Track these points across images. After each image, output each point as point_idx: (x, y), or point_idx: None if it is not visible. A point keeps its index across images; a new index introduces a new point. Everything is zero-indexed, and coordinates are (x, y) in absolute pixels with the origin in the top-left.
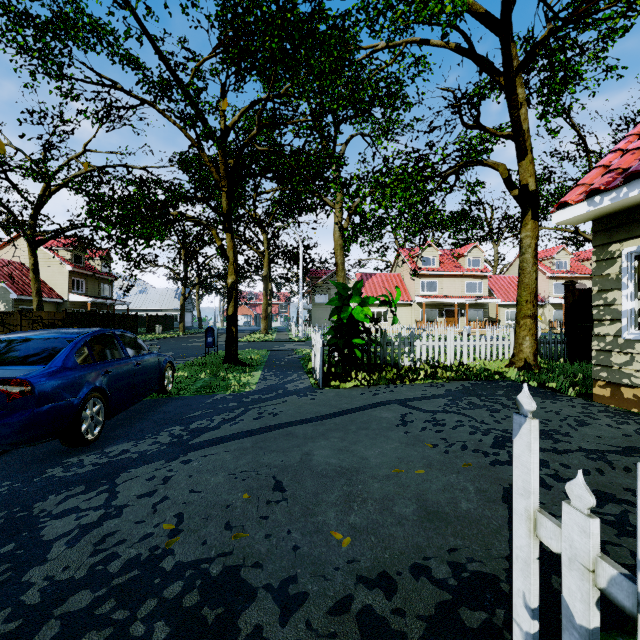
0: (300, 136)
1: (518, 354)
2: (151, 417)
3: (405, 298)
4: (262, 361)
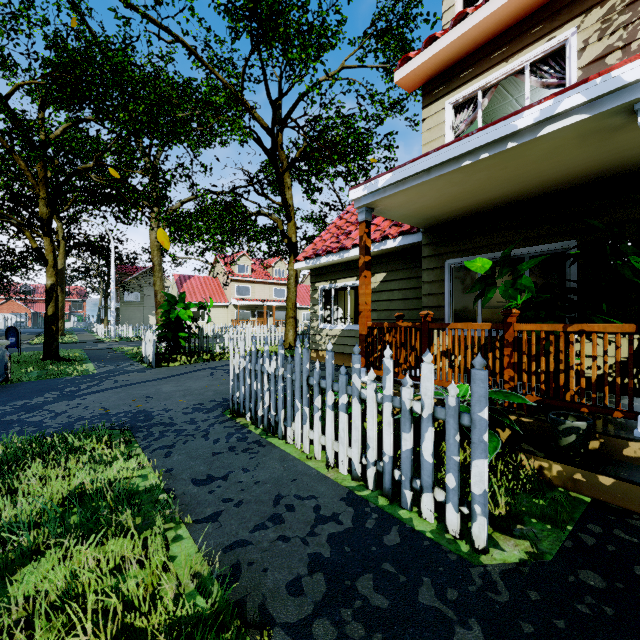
0: (133, 177)
1: (286, 340)
2: (19, 391)
3: (222, 300)
4: (84, 357)
